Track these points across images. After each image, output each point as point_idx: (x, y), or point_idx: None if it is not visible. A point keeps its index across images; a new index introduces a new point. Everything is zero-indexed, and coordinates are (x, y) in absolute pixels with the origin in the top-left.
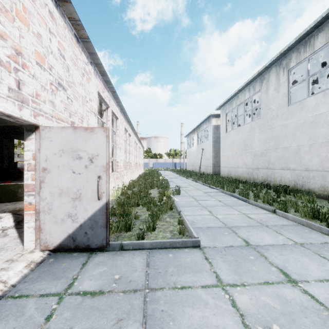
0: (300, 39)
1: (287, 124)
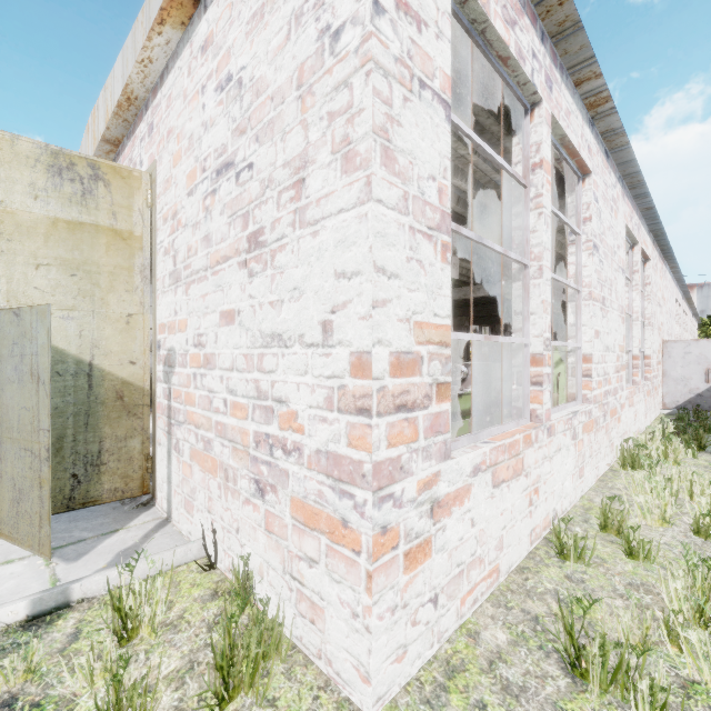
0: None
1: None
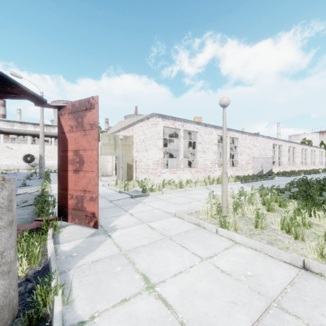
0: None
1: None
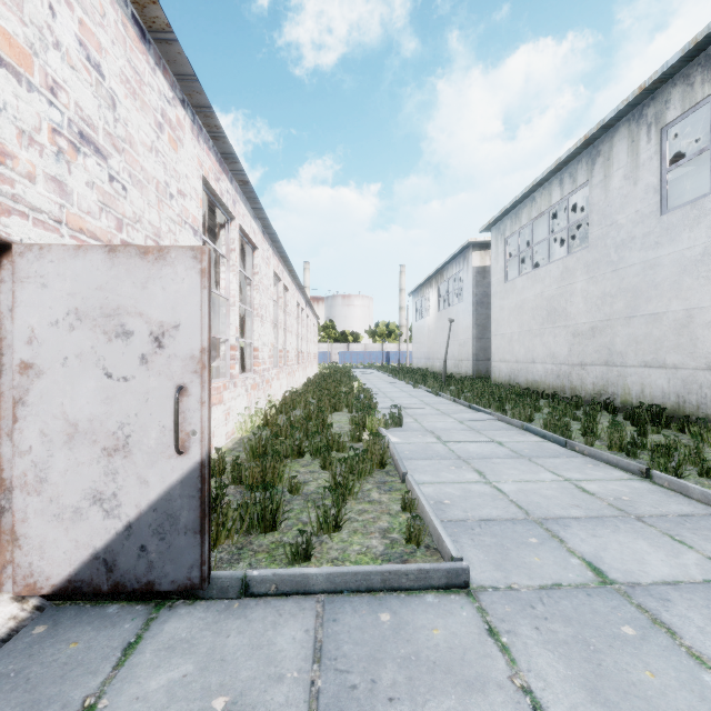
0: (695, 52)
1: (657, 258)
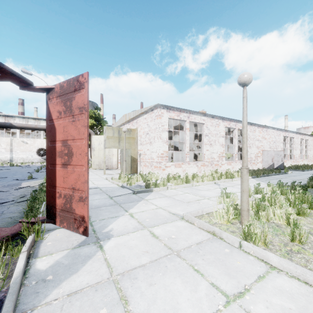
0: None
1: None
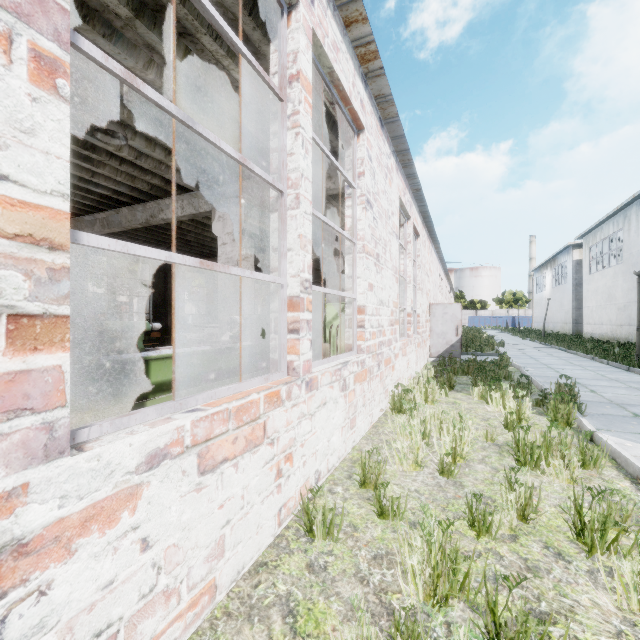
0: None
1: None
